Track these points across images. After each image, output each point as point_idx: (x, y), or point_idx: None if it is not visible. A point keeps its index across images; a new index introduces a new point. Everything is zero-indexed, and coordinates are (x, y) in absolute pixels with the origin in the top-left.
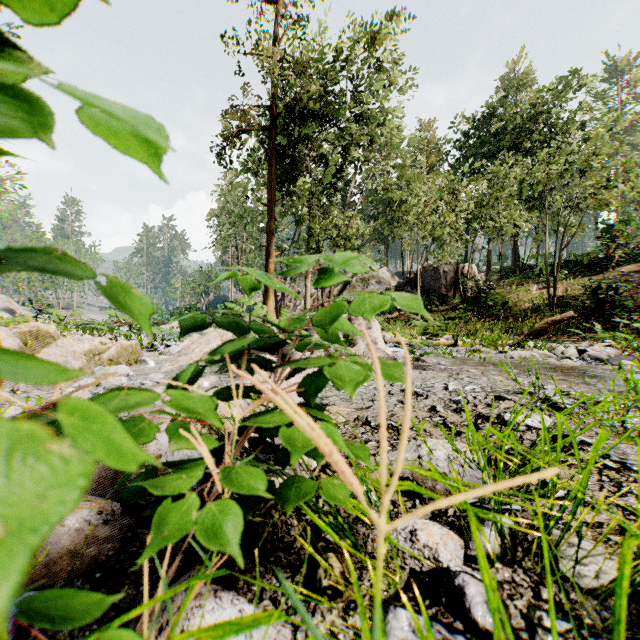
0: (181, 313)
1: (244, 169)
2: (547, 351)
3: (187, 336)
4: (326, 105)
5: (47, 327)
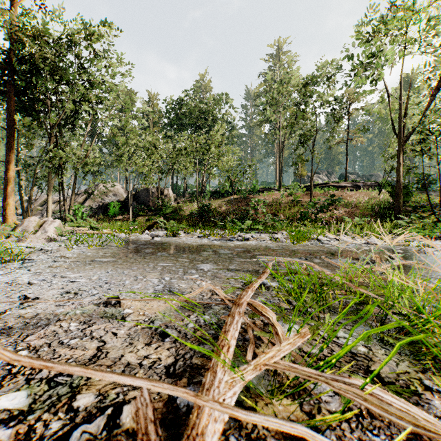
0: None
1: None
2: (139, 234)
3: None
4: (61, 71)
5: None
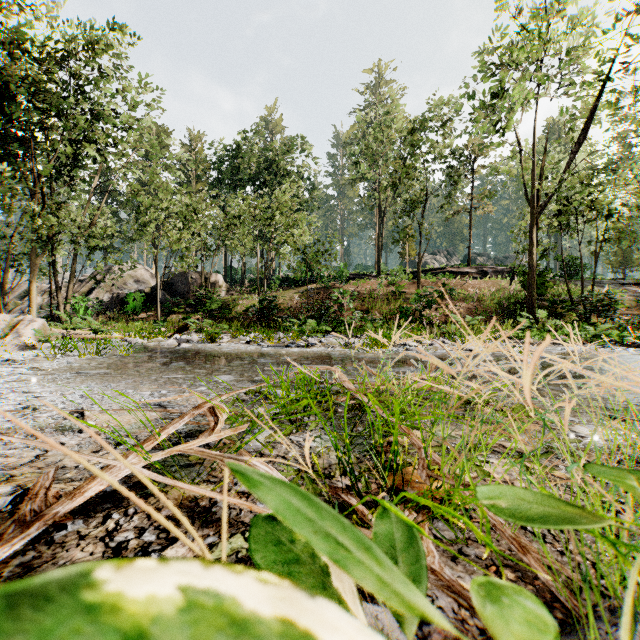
0: None
1: None
2: (163, 339)
3: None
4: (52, 97)
5: None
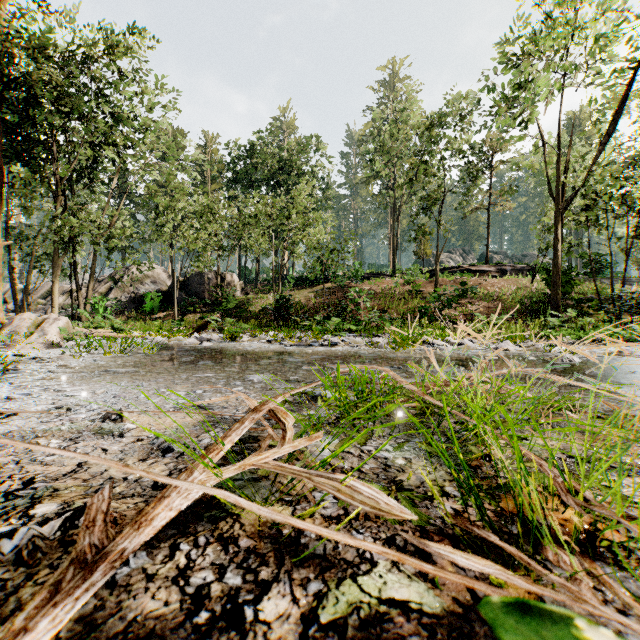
0: None
1: None
2: (183, 337)
3: None
4: (73, 100)
5: None
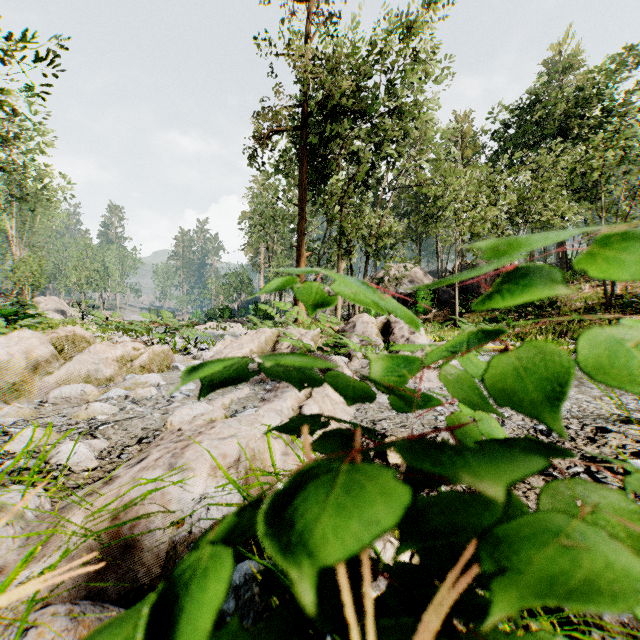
0: (214, 314)
1: (275, 170)
2: None
3: (220, 338)
4: (358, 100)
5: (83, 332)
